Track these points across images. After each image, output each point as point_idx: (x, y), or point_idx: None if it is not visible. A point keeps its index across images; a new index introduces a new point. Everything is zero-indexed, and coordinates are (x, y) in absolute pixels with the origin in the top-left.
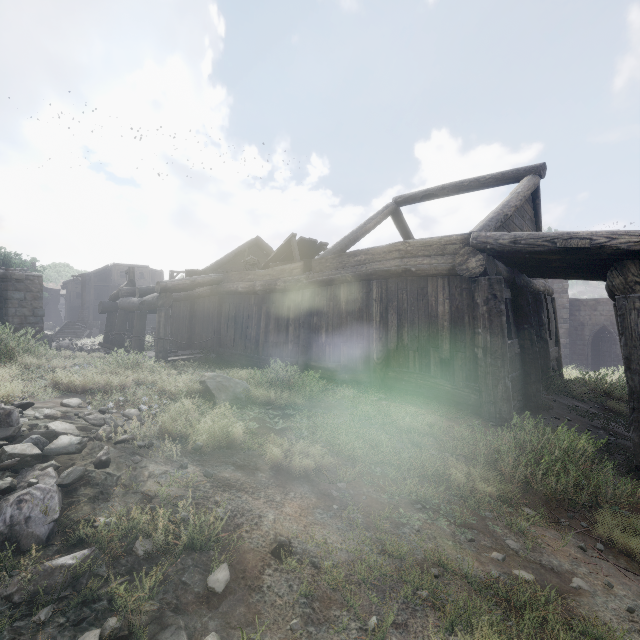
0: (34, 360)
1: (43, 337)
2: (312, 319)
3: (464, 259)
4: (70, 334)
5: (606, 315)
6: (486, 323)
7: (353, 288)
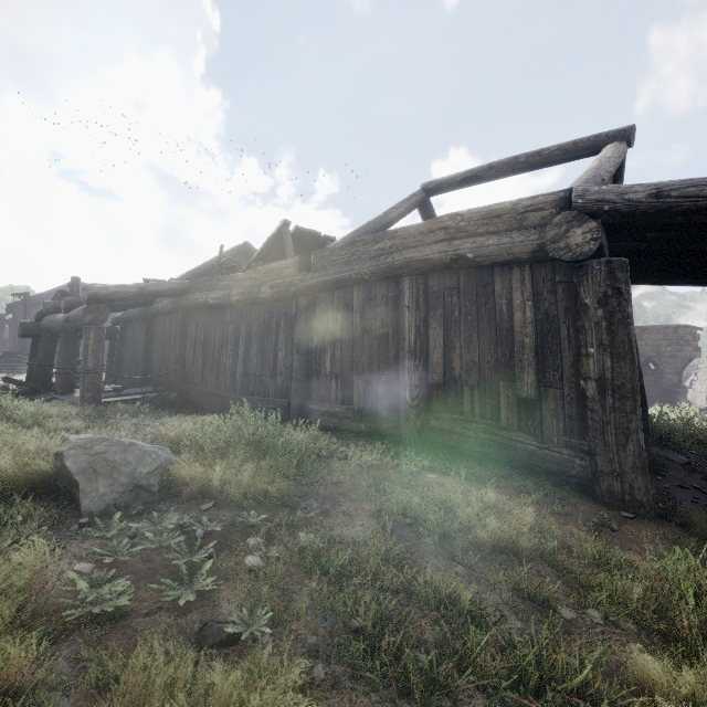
0: None
1: None
2: (311, 340)
3: (561, 231)
4: (7, 368)
5: (652, 345)
6: (604, 337)
7: (373, 291)
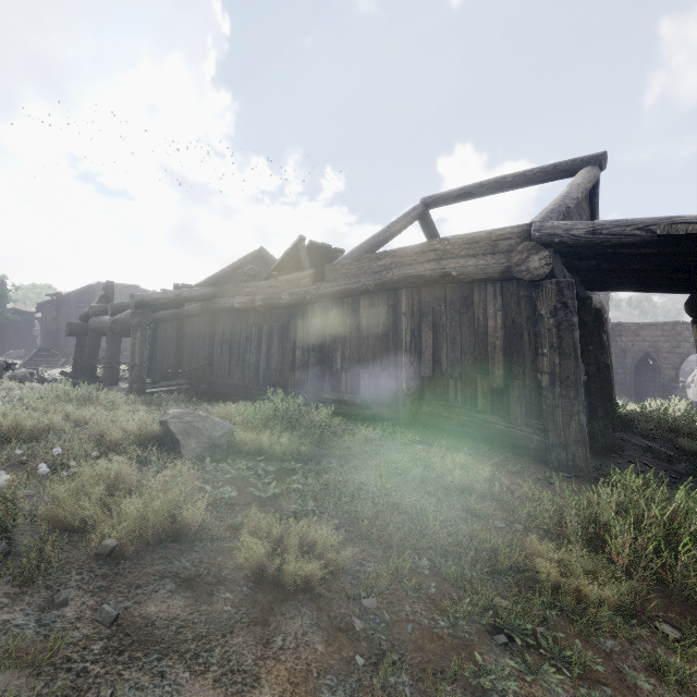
0: None
1: None
2: (324, 340)
3: (523, 257)
4: (42, 363)
5: (650, 341)
6: (554, 341)
7: (376, 300)
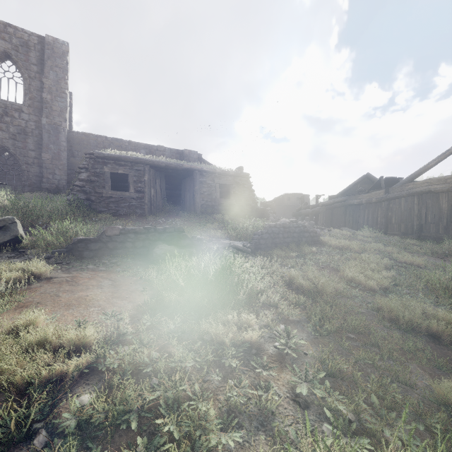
0: None
1: None
2: (388, 214)
3: None
4: None
5: None
6: None
7: (407, 199)
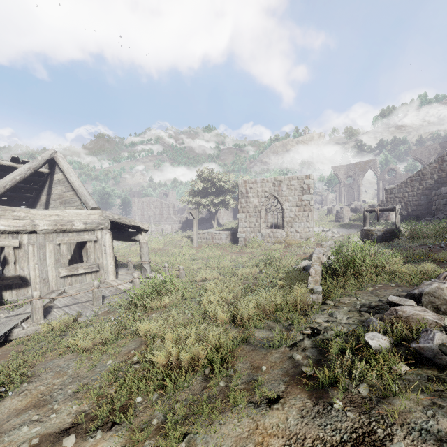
0: None
1: None
2: None
3: None
4: None
5: None
6: None
7: None
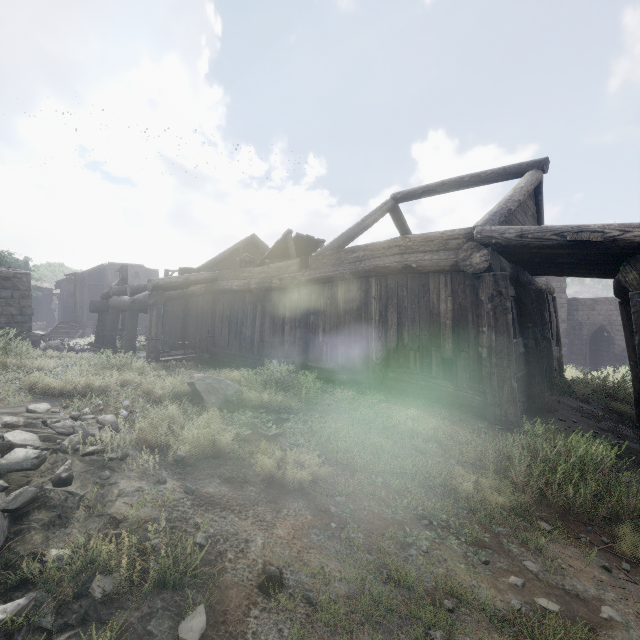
0: (14, 361)
1: (31, 337)
2: (309, 318)
3: (468, 254)
4: (63, 334)
5: (604, 315)
6: (491, 321)
7: (351, 285)
